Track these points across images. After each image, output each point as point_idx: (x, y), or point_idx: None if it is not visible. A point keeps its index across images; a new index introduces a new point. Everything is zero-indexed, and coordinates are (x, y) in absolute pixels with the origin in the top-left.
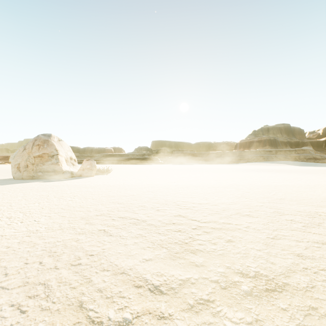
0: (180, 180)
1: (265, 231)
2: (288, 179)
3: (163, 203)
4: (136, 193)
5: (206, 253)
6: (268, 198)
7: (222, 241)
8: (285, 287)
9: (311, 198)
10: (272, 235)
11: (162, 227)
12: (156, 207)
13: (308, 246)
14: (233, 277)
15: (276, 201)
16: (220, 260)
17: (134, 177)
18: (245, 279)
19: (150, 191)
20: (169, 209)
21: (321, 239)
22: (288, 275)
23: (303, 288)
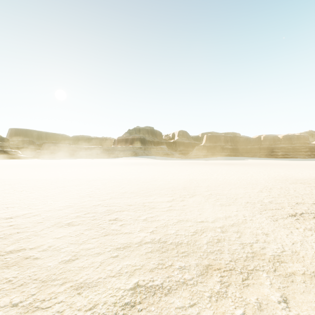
0: (24, 180)
1: (68, 249)
2: (145, 170)
3: None
4: None
5: None
6: (113, 194)
7: None
8: None
9: (149, 188)
10: (72, 253)
11: None
12: None
13: (104, 260)
14: None
15: (118, 196)
16: None
17: None
18: None
19: None
20: None
21: (127, 240)
22: None
23: None
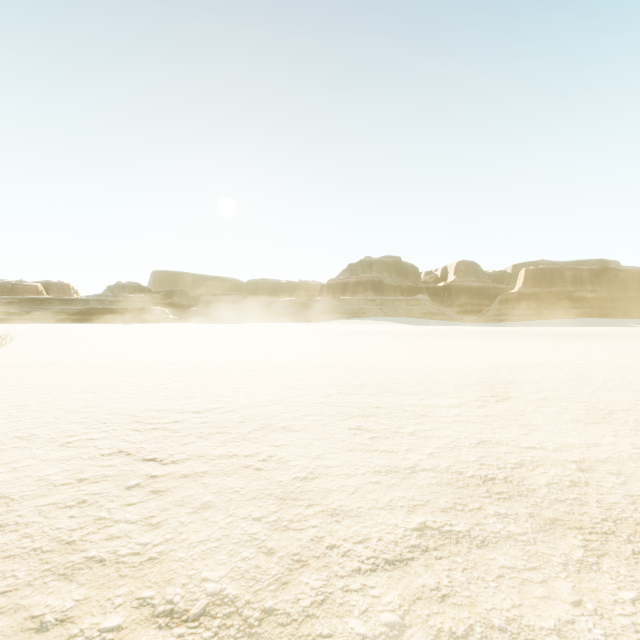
0: (190, 358)
1: (299, 463)
2: (388, 346)
3: (98, 421)
4: (38, 400)
5: (108, 566)
6: (340, 386)
7: (184, 511)
8: (261, 625)
9: (406, 380)
10: (307, 469)
11: (30, 502)
12: (68, 436)
13: (360, 485)
14: (135, 638)
15: (351, 390)
16: (137, 581)
17: (75, 354)
18: (170, 633)
19: (88, 391)
20: (104, 437)
21: (388, 462)
22: (286, 581)
23: (302, 611)
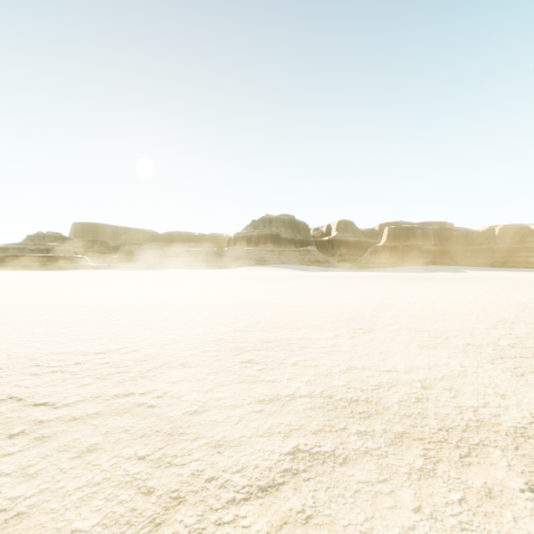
0: (104, 301)
1: (191, 397)
2: (283, 289)
3: None
4: None
5: None
6: (238, 324)
7: (67, 456)
8: None
9: (294, 317)
10: (198, 403)
11: None
12: None
13: (245, 415)
14: None
15: (247, 327)
16: None
17: None
18: None
19: None
20: None
21: (272, 391)
22: (161, 521)
23: None
